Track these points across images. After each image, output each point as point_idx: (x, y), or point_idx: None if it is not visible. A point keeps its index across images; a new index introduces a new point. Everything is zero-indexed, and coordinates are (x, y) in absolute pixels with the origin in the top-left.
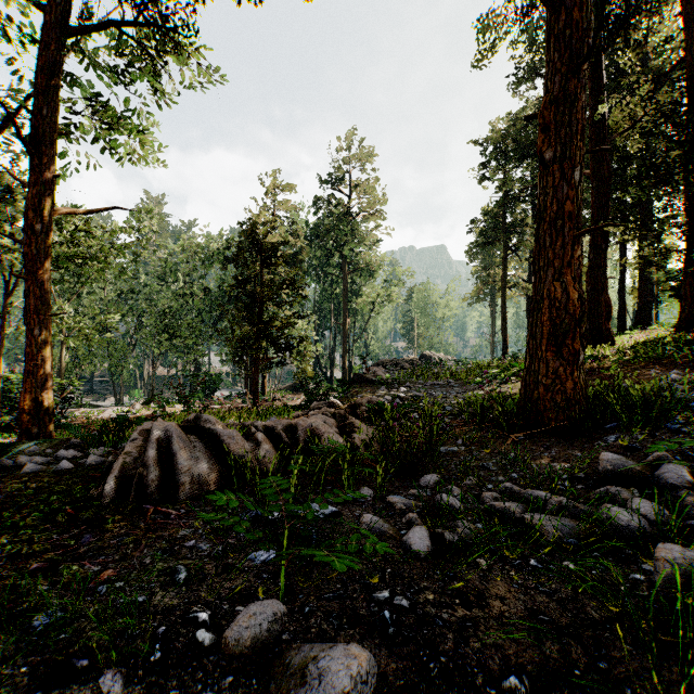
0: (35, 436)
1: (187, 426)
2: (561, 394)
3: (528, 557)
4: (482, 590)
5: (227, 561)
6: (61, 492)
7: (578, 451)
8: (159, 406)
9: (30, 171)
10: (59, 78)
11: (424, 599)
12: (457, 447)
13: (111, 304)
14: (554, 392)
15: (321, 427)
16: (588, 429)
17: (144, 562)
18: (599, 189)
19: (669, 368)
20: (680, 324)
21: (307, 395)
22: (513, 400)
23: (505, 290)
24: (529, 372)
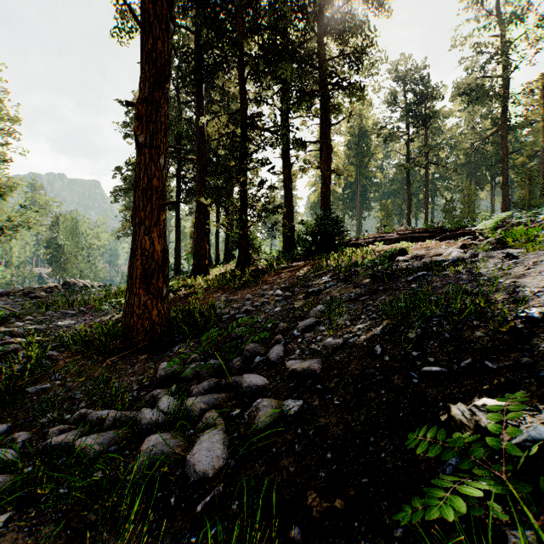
0: None
1: None
2: (148, 320)
3: (61, 486)
4: None
5: None
6: None
7: (153, 363)
8: None
9: None
10: None
11: None
12: (49, 383)
13: None
14: (144, 319)
15: None
16: (166, 343)
17: None
18: (201, 171)
19: (226, 292)
20: (238, 263)
21: None
22: (119, 327)
23: None
24: (128, 305)
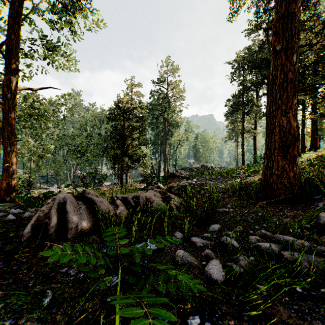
0: (8, 202)
1: (78, 196)
2: (287, 179)
3: (294, 285)
4: (269, 315)
5: (84, 285)
6: (2, 233)
7: (301, 211)
8: (73, 188)
9: (6, 67)
10: (20, 21)
11: (227, 324)
12: (228, 209)
13: (55, 141)
14: (283, 178)
15: (152, 197)
16: (303, 199)
17: (28, 285)
18: None
19: None
20: None
21: (147, 183)
22: (256, 184)
23: (243, 133)
24: (267, 168)
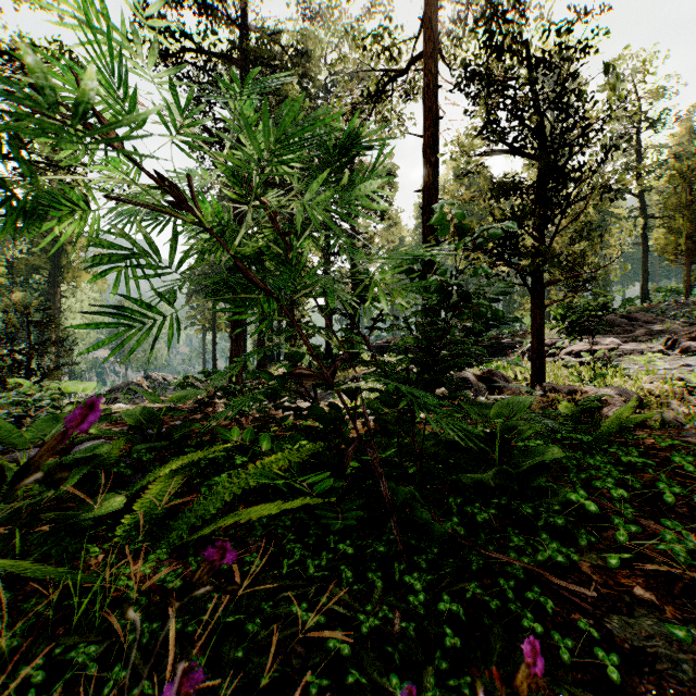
0: None
1: None
2: None
3: None
4: None
5: None
6: None
7: None
8: None
9: None
10: None
11: None
12: None
13: None
14: None
15: None
16: None
17: None
18: None
19: None
20: None
21: None
22: None
23: (215, 327)
24: None
